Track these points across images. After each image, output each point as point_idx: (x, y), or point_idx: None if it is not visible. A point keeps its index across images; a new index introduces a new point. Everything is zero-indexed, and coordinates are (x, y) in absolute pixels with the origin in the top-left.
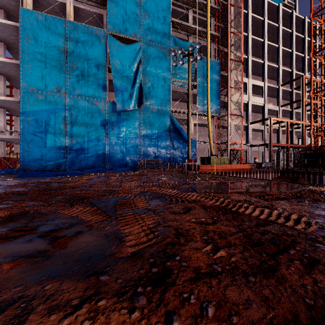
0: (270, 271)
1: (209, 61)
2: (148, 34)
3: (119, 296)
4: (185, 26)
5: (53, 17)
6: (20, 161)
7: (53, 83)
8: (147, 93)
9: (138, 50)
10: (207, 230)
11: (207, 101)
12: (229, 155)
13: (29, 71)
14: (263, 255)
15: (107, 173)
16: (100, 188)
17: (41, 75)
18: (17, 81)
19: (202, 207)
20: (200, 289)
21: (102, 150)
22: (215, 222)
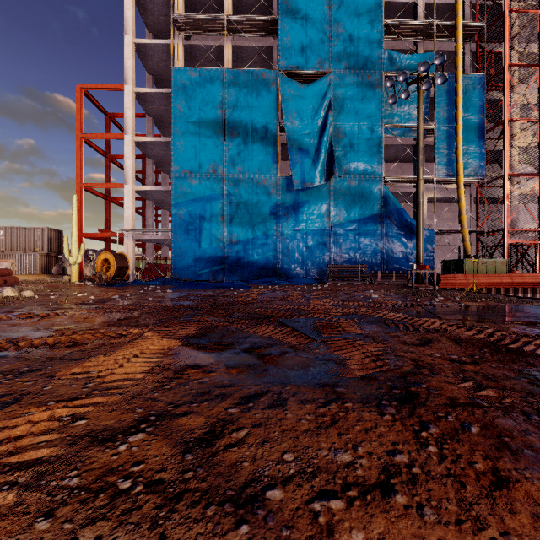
0: None
1: (461, 80)
2: (343, 58)
3: (364, 403)
4: (409, 27)
5: (208, 69)
6: (172, 268)
7: (208, 160)
8: (340, 156)
9: (326, 88)
10: (464, 369)
11: (456, 155)
12: (508, 255)
13: (182, 149)
14: None
15: (282, 286)
16: (282, 306)
17: (195, 153)
18: (166, 164)
19: (452, 340)
20: (459, 413)
21: (271, 251)
22: (477, 362)
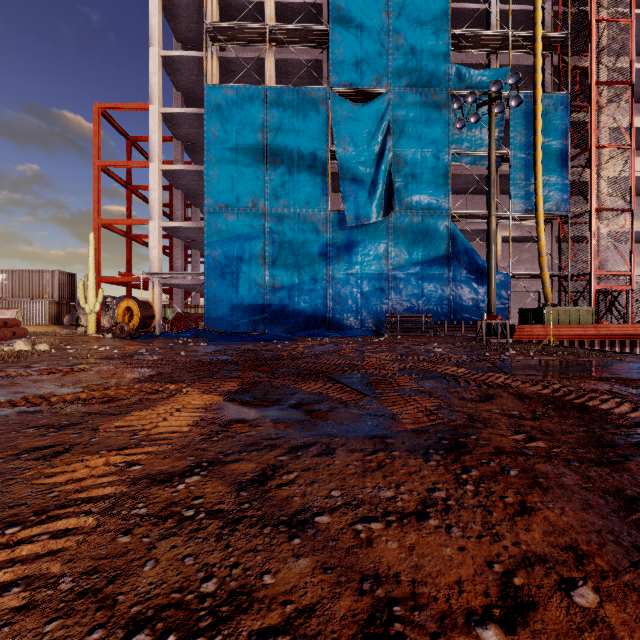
0: (608, 463)
1: (540, 99)
2: (403, 74)
3: (411, 452)
4: (481, 38)
5: (247, 87)
6: (205, 318)
7: (247, 192)
8: (400, 188)
9: (384, 109)
10: (521, 424)
11: (535, 186)
12: (594, 302)
13: (216, 179)
14: (609, 454)
15: (332, 339)
16: (333, 361)
17: (232, 184)
18: (197, 196)
19: (516, 396)
20: (502, 460)
21: (321, 299)
22: (538, 417)
